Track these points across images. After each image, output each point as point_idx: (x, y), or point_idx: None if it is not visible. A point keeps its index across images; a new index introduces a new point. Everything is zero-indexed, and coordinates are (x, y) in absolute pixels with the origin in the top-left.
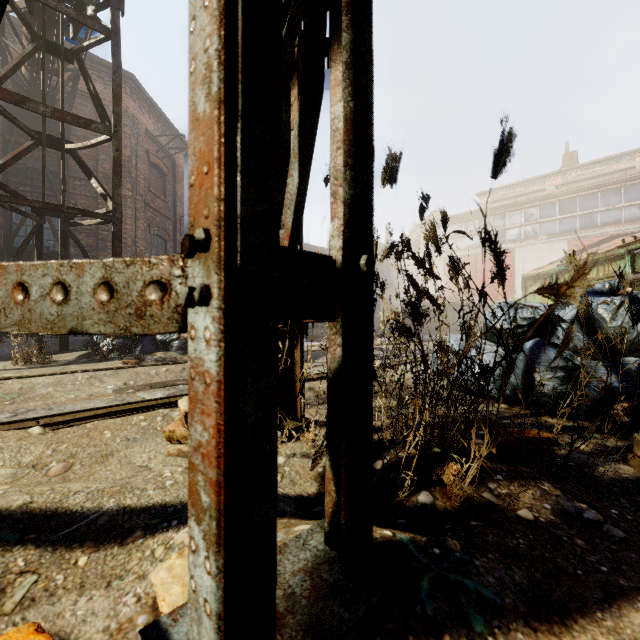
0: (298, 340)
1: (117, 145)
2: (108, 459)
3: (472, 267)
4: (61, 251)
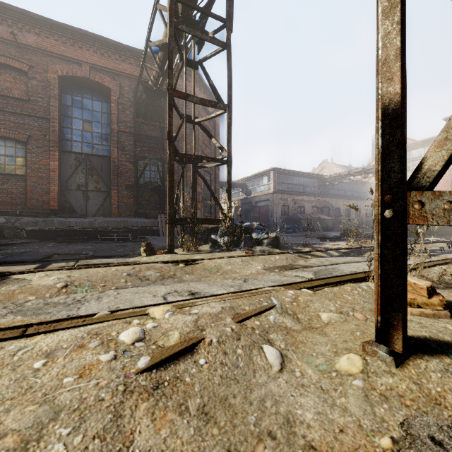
0: None
1: (229, 115)
2: None
3: (447, 181)
4: (192, 184)
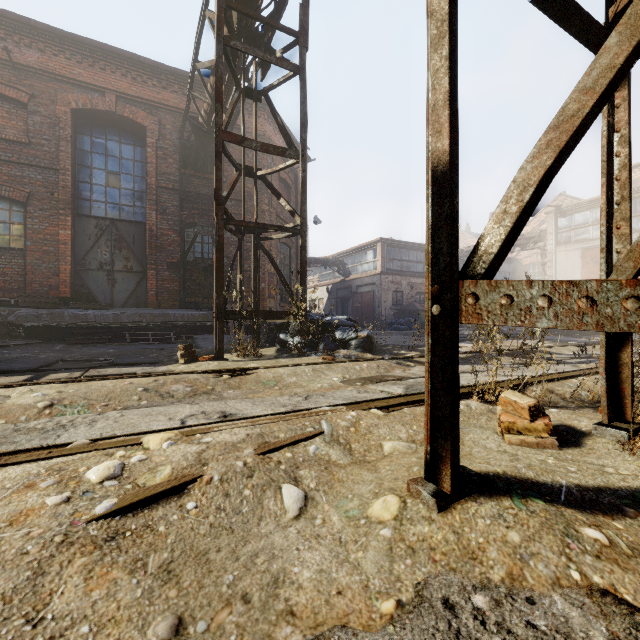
0: (627, 342)
1: (304, 167)
2: (462, 442)
3: None
4: (253, 262)
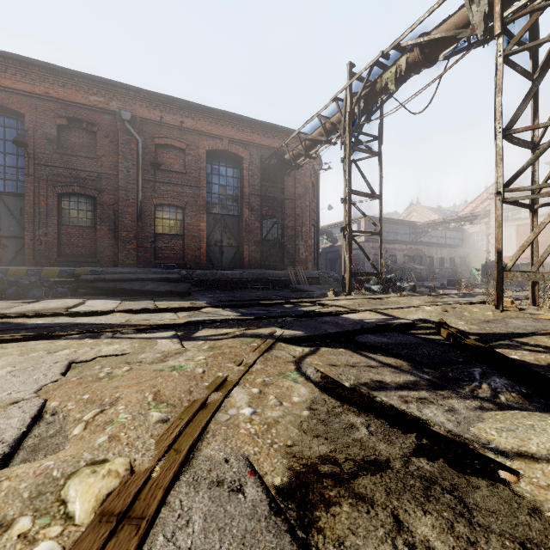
0: (537, 284)
1: (381, 202)
2: None
3: (546, 232)
4: None
